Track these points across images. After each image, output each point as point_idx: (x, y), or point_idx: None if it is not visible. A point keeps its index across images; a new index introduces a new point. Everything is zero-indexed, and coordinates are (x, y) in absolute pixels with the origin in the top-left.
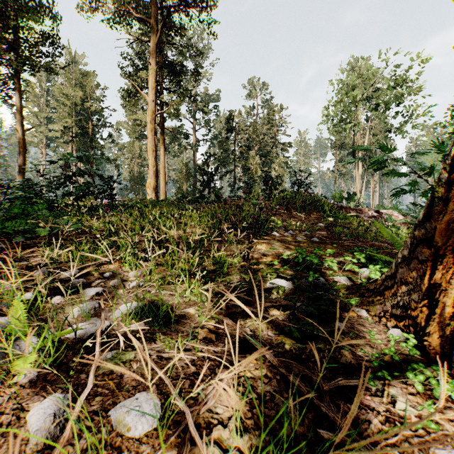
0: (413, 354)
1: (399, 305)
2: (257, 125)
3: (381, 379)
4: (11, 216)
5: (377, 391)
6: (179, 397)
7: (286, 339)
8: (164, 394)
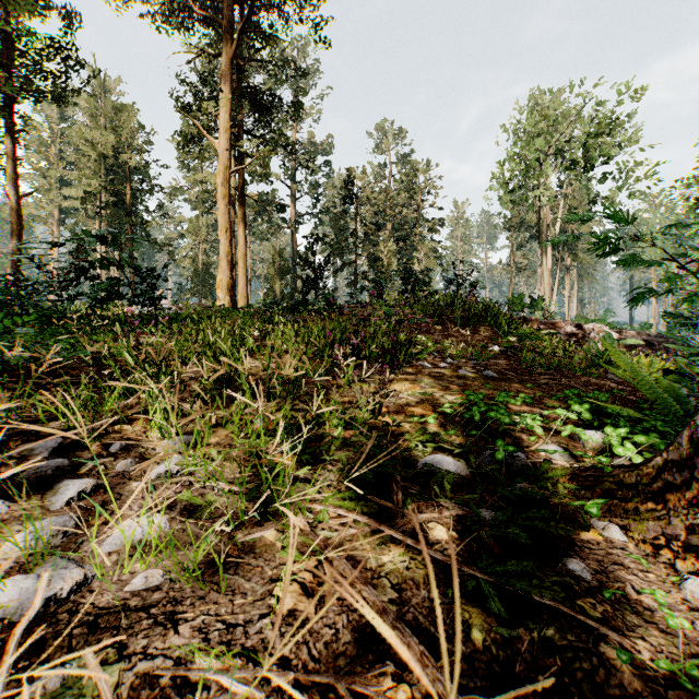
0: None
1: None
2: (391, 192)
3: None
4: None
5: None
6: None
7: (471, 611)
8: None
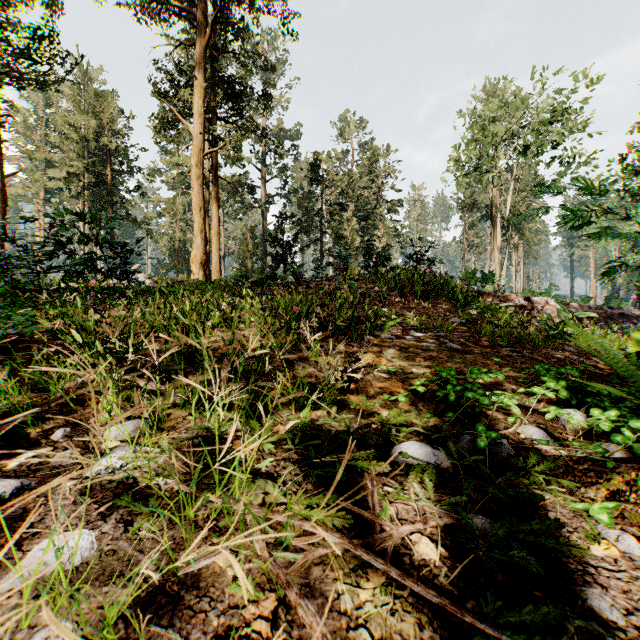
0: None
1: None
2: (354, 175)
3: None
4: None
5: None
6: None
7: None
8: None
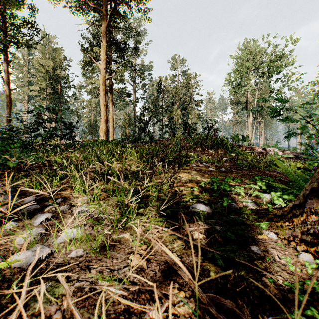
0: None
1: (308, 232)
2: (179, 88)
3: (309, 315)
4: None
5: None
6: None
7: (210, 265)
8: None
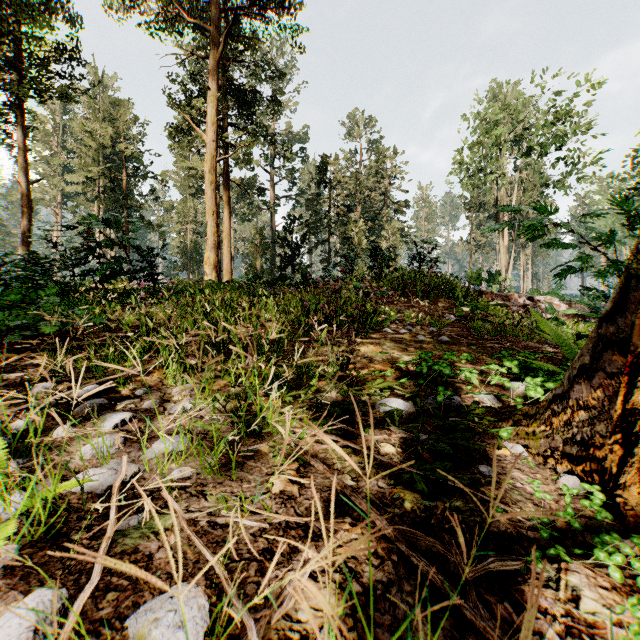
0: (601, 518)
1: (575, 440)
2: (361, 177)
3: (555, 558)
4: (6, 305)
5: (548, 579)
6: (238, 598)
7: (405, 493)
8: (216, 587)
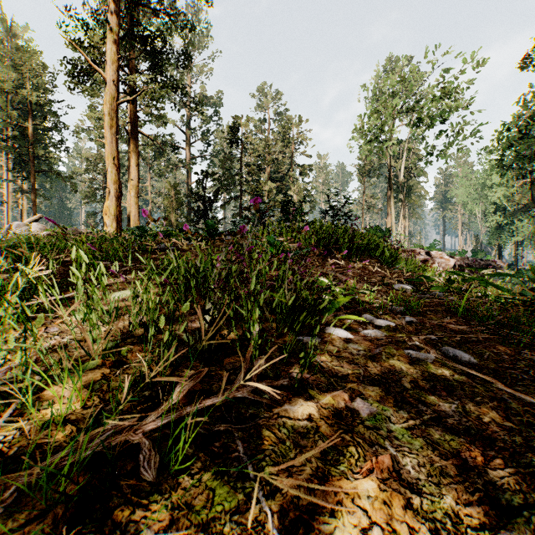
0: None
1: None
2: (270, 140)
3: None
4: None
5: None
6: None
7: None
8: None
